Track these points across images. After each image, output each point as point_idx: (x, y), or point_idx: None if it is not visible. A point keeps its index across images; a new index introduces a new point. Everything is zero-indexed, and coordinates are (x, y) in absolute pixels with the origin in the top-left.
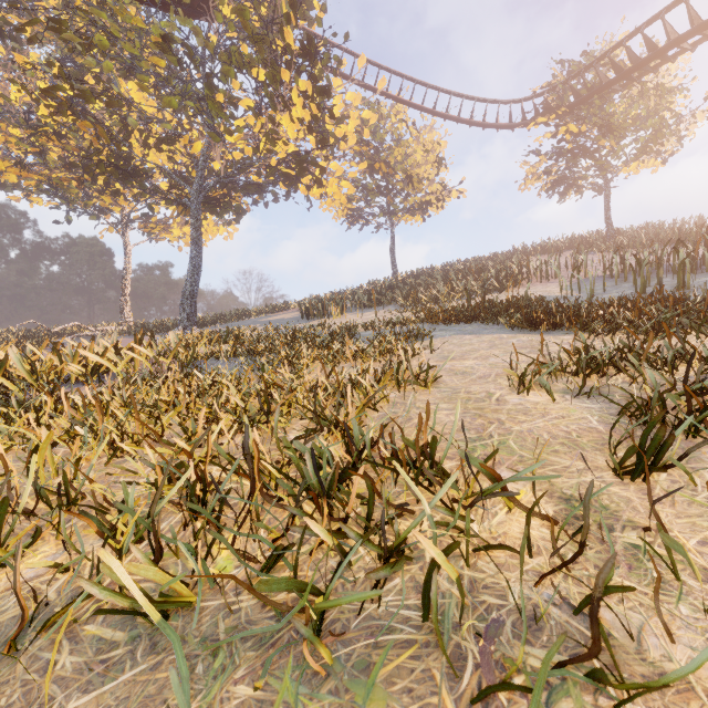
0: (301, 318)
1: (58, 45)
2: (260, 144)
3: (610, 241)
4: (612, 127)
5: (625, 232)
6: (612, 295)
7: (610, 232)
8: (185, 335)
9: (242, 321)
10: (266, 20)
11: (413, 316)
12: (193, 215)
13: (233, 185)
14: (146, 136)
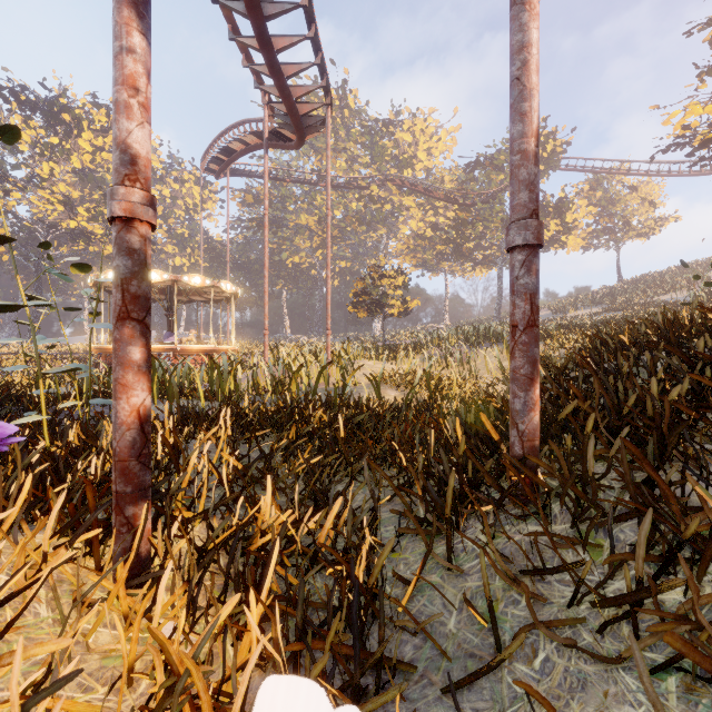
0: (551, 314)
1: (424, 197)
2: None
3: None
4: None
5: None
6: (659, 301)
7: None
8: None
9: None
10: None
11: (601, 311)
12: (499, 273)
13: None
14: None
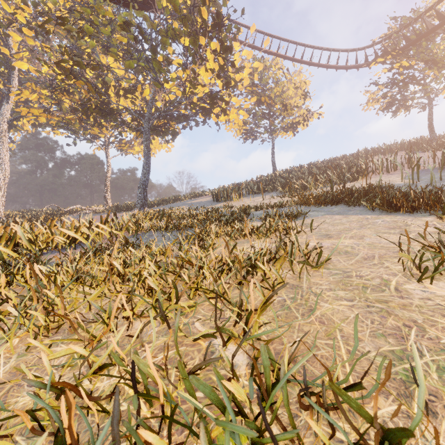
0: (213, 201)
1: (68, 39)
2: (186, 88)
3: (433, 143)
4: (436, 60)
5: (444, 137)
6: None
7: (432, 137)
8: (139, 213)
9: (176, 203)
10: (190, 8)
11: (290, 200)
12: (145, 136)
13: (170, 117)
14: (118, 89)
